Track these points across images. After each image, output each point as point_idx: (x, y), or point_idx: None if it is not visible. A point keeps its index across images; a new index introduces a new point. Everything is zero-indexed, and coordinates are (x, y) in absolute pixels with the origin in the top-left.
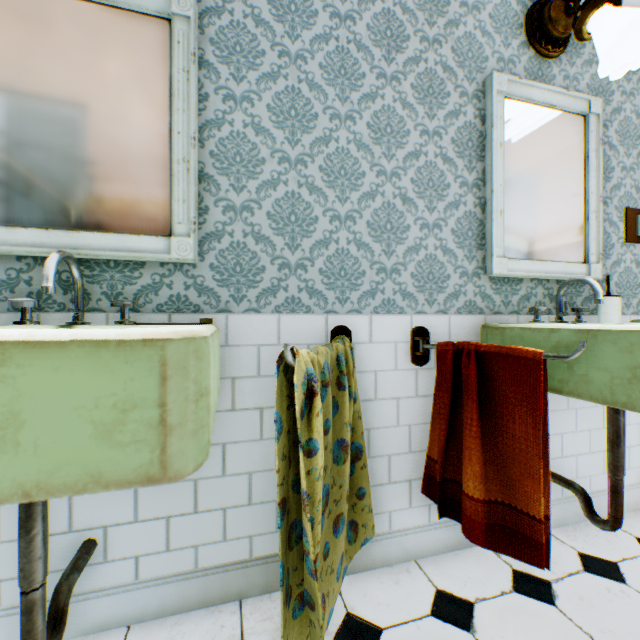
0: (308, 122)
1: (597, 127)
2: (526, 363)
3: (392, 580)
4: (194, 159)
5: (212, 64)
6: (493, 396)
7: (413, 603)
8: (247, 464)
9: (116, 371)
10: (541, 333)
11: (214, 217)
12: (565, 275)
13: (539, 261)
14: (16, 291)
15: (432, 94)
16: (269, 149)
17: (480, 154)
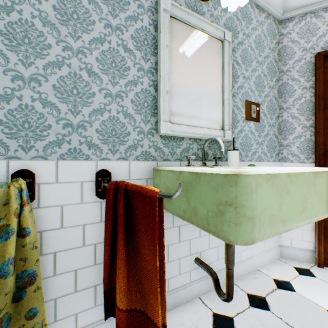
0: None
1: (229, 49)
2: (149, 200)
3: None
4: None
5: None
6: (135, 225)
7: None
8: None
9: None
10: (175, 174)
11: None
12: (210, 136)
13: (194, 127)
14: None
15: None
16: None
17: (154, 51)
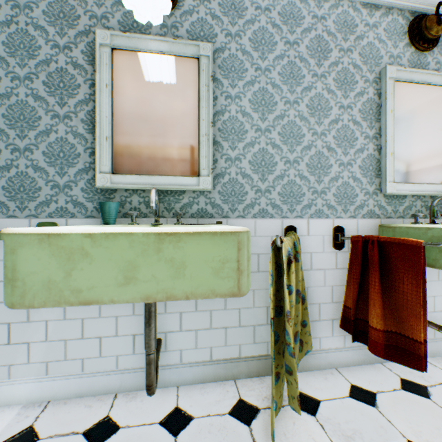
0: (271, 107)
1: None
2: (411, 248)
3: (322, 377)
4: (211, 134)
5: (219, 79)
6: (389, 268)
7: (337, 390)
8: (237, 303)
9: (220, 245)
10: (420, 230)
11: (220, 165)
12: (436, 192)
13: (418, 184)
14: (124, 207)
15: (346, 83)
16: (249, 124)
17: (377, 117)
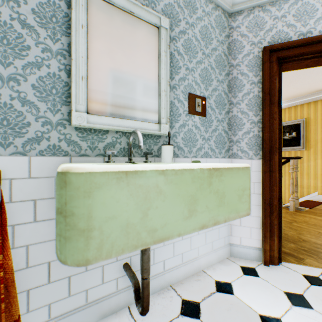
0: None
1: (167, 37)
2: None
3: None
4: None
5: None
6: None
7: None
8: None
9: None
10: None
11: None
12: (141, 130)
13: (120, 119)
14: None
15: None
16: None
17: (67, 30)
